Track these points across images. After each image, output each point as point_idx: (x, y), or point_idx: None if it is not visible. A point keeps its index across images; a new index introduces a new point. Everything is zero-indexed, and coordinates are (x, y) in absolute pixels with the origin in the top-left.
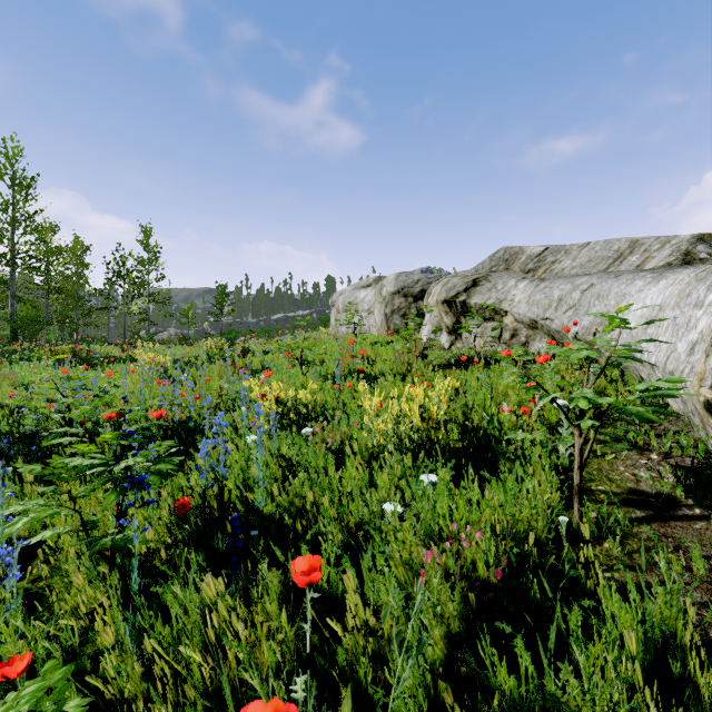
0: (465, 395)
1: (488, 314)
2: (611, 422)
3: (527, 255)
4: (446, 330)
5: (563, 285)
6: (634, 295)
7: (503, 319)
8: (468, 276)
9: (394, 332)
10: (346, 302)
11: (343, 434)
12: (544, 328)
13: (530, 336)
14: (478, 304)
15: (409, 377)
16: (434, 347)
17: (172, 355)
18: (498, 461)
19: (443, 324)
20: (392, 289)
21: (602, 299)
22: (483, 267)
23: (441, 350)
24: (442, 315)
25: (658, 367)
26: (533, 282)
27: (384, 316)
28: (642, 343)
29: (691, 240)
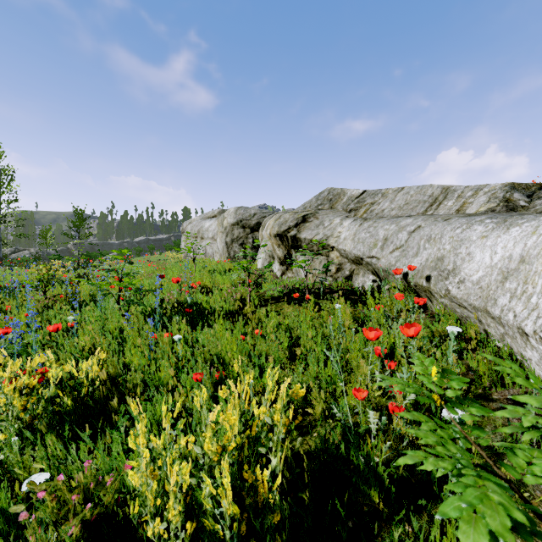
0: (299, 341)
1: (316, 248)
2: (482, 403)
3: (348, 196)
4: (278, 261)
5: (387, 225)
6: (476, 241)
7: (329, 254)
8: (298, 212)
9: (234, 258)
10: (193, 230)
11: (87, 511)
12: (369, 265)
13: (353, 270)
14: (308, 239)
15: (240, 320)
16: (267, 275)
17: (3, 280)
18: (362, 501)
19: (275, 255)
20: (232, 221)
21: (434, 242)
22: (310, 205)
23: (273, 279)
24: (274, 247)
25: (541, 339)
26: (356, 220)
27: (225, 244)
28: (500, 298)
29: (505, 188)
